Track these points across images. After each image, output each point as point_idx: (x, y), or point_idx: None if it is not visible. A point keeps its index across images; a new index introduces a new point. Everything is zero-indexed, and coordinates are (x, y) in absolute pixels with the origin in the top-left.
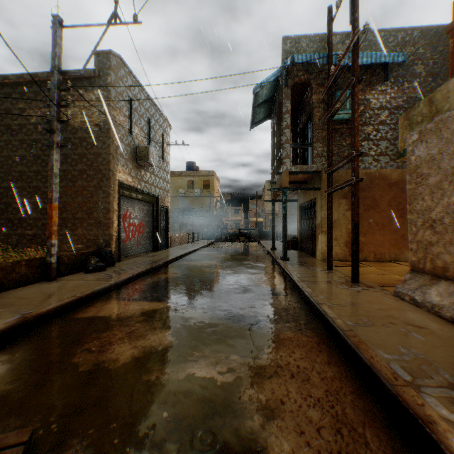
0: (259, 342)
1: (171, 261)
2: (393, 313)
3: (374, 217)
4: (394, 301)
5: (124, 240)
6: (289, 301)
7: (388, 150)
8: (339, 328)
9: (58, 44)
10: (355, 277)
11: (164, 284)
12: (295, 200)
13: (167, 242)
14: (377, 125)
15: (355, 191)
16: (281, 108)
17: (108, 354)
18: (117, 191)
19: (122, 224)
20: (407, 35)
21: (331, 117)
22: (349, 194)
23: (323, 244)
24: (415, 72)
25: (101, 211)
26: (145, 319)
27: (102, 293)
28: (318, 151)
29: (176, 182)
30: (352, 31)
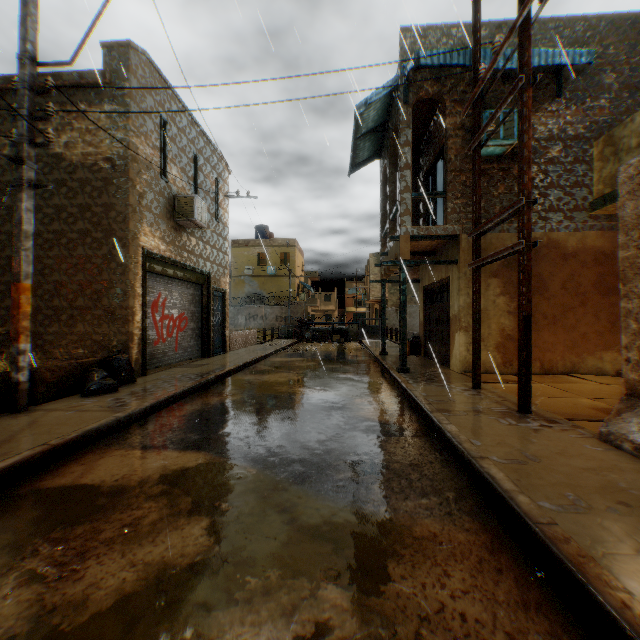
0: (377, 546)
1: (227, 374)
2: (614, 478)
3: (540, 306)
4: (605, 452)
5: (154, 341)
6: (419, 447)
7: (561, 203)
8: (529, 516)
9: (30, 14)
10: (524, 404)
11: (211, 415)
12: (416, 280)
13: (224, 344)
14: (545, 165)
15: (524, 262)
16: (398, 138)
17: (71, 584)
18: (141, 265)
19: (151, 316)
20: (591, 26)
21: (479, 147)
22: (502, 271)
23: (462, 347)
24: (602, 84)
25: (115, 296)
26: (164, 491)
27: (101, 435)
28: (455, 204)
29: (241, 255)
30: (519, 1)
